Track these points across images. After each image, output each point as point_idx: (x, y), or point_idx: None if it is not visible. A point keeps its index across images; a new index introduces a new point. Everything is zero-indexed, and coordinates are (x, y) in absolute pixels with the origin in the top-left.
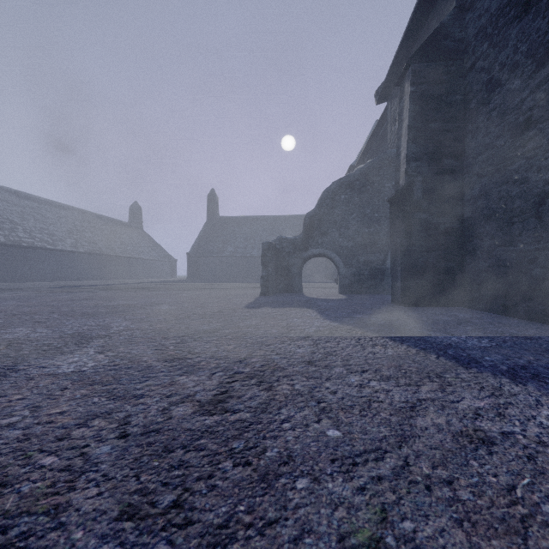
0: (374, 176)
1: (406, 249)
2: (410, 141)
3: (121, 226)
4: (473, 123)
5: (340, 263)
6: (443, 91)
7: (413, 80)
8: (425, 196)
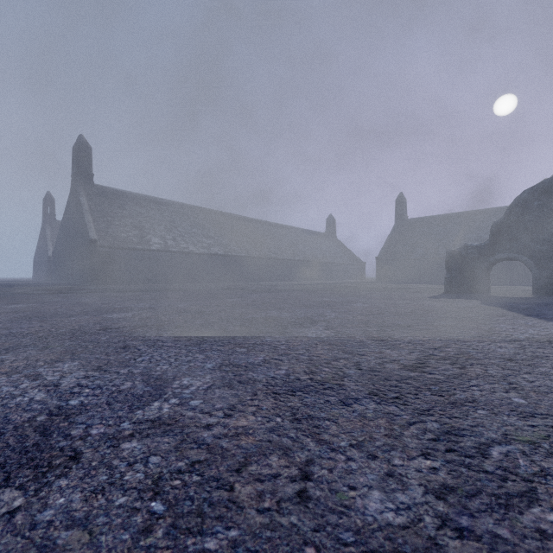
0: None
1: None
2: None
3: (320, 237)
4: None
5: (531, 266)
6: None
7: None
8: None
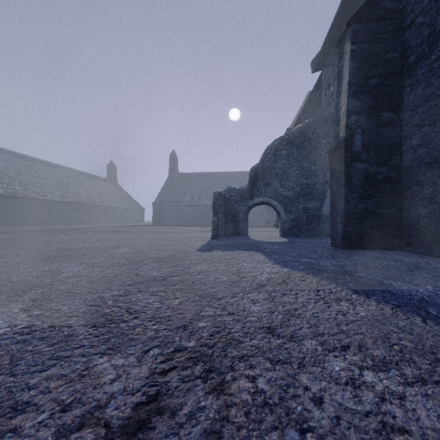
0: (311, 134)
1: (346, 196)
2: (350, 96)
3: (99, 181)
4: (412, 77)
5: (281, 210)
6: (381, 49)
7: (353, 39)
8: (365, 147)
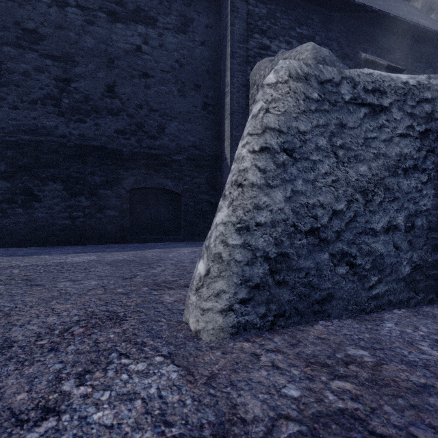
0: None
1: None
2: None
3: None
4: None
5: None
6: None
7: None
8: None
